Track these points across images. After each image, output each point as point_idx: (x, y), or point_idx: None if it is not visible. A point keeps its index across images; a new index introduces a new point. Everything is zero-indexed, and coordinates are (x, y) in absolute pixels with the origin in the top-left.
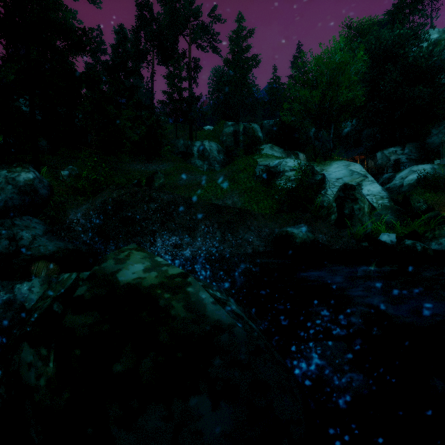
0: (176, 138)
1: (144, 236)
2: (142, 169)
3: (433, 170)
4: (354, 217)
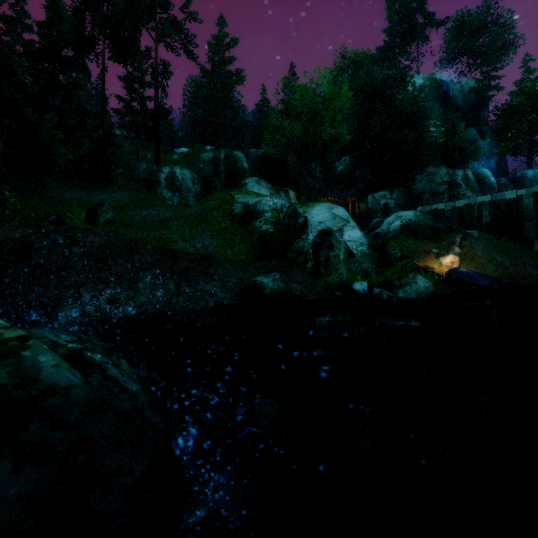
0: (137, 160)
1: (65, 289)
2: (83, 198)
3: (416, 217)
4: (330, 265)
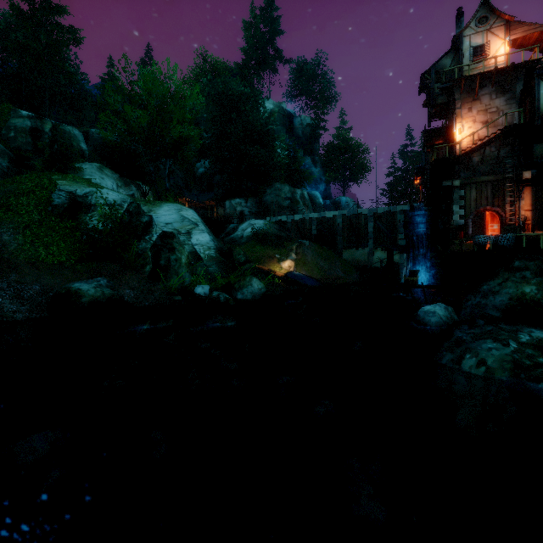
0: None
1: None
2: None
3: (265, 226)
4: (171, 268)
